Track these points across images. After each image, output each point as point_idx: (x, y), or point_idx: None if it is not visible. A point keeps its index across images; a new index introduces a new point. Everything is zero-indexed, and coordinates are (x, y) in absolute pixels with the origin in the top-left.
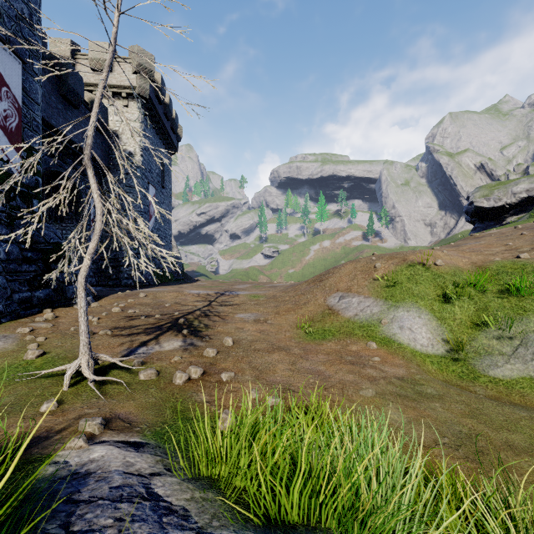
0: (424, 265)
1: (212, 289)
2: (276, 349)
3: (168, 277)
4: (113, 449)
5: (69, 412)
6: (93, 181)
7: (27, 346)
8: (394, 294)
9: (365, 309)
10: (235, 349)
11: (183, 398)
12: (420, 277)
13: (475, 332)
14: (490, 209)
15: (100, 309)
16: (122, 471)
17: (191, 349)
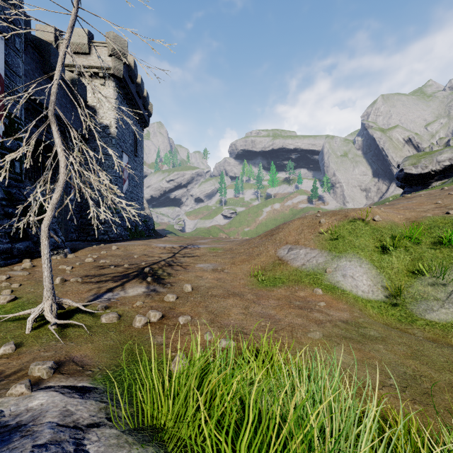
0: (363, 221)
1: (177, 243)
2: (231, 294)
3: (140, 233)
4: (55, 395)
5: (25, 355)
6: (57, 136)
7: (1, 292)
8: (337, 246)
9: (311, 260)
10: (194, 294)
11: (141, 340)
12: (360, 231)
13: (411, 279)
14: (417, 175)
15: (75, 260)
16: (55, 423)
17: (153, 294)
